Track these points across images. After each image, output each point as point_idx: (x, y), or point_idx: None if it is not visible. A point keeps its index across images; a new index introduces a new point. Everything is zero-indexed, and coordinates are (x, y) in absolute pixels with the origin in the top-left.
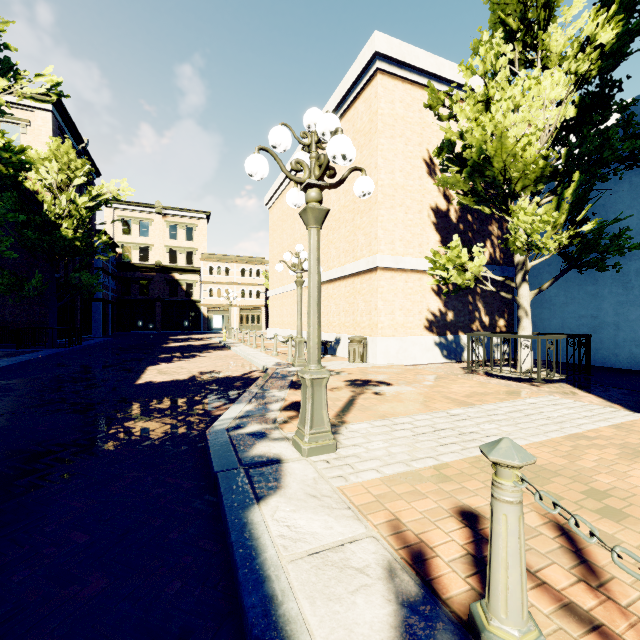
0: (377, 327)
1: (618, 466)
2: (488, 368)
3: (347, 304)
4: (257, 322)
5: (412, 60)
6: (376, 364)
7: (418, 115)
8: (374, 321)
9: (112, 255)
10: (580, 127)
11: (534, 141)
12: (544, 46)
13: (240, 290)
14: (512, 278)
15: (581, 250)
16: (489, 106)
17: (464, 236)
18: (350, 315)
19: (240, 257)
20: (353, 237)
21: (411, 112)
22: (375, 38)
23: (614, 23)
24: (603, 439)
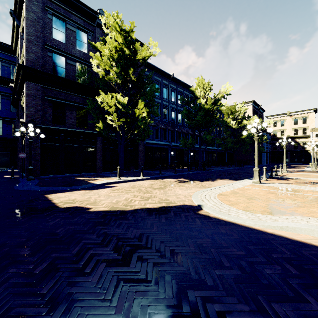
0: None
1: None
2: None
3: None
4: None
5: None
6: None
7: None
8: None
9: (269, 136)
10: None
11: None
12: None
13: None
14: None
15: None
16: None
17: None
18: None
19: None
20: None
21: None
22: None
23: None
24: None
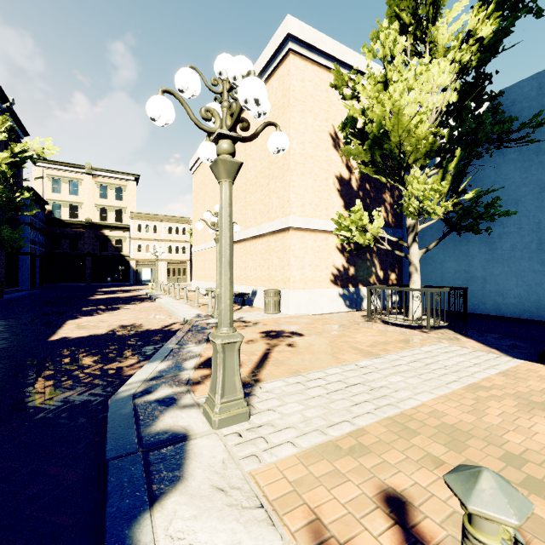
0: (289, 281)
1: (519, 420)
2: (384, 316)
3: (263, 260)
4: (183, 275)
5: (320, 45)
6: (289, 314)
7: (325, 94)
8: (287, 275)
9: (41, 211)
10: (459, 112)
11: (425, 119)
12: (433, 38)
13: (167, 246)
14: (401, 239)
15: (461, 216)
16: (387, 87)
17: (363, 202)
18: (265, 270)
19: (167, 216)
20: (268, 200)
21: (319, 91)
22: (288, 21)
23: (493, 19)
24: (497, 388)
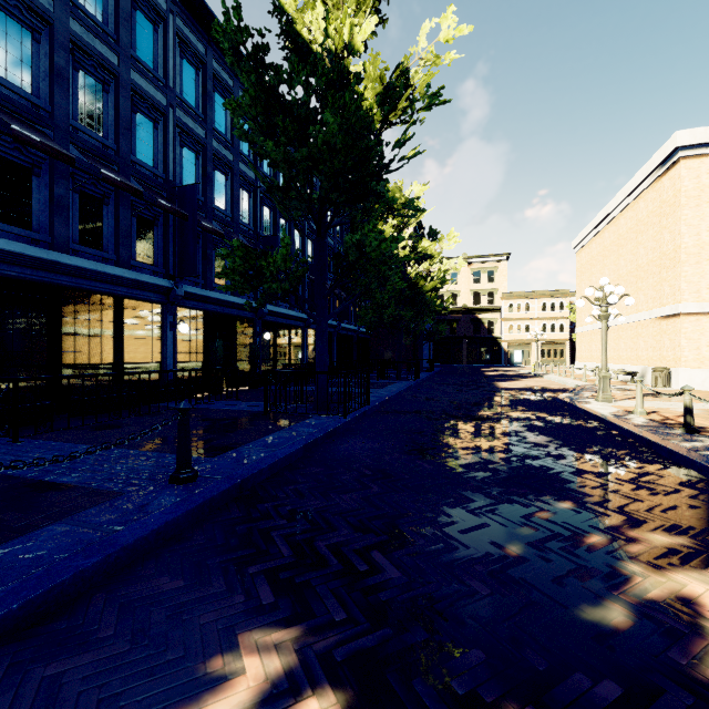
0: (680, 360)
1: None
2: None
3: (654, 342)
4: (560, 357)
5: None
6: (677, 389)
7: None
8: (677, 355)
9: None
10: None
11: None
12: None
13: (541, 325)
14: None
15: None
16: None
17: None
18: (657, 351)
19: (541, 292)
20: (659, 287)
21: None
22: (676, 137)
23: None
24: None
